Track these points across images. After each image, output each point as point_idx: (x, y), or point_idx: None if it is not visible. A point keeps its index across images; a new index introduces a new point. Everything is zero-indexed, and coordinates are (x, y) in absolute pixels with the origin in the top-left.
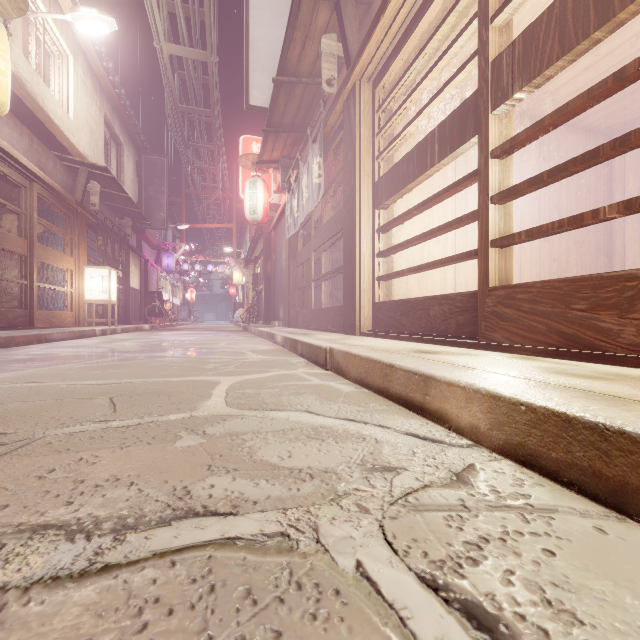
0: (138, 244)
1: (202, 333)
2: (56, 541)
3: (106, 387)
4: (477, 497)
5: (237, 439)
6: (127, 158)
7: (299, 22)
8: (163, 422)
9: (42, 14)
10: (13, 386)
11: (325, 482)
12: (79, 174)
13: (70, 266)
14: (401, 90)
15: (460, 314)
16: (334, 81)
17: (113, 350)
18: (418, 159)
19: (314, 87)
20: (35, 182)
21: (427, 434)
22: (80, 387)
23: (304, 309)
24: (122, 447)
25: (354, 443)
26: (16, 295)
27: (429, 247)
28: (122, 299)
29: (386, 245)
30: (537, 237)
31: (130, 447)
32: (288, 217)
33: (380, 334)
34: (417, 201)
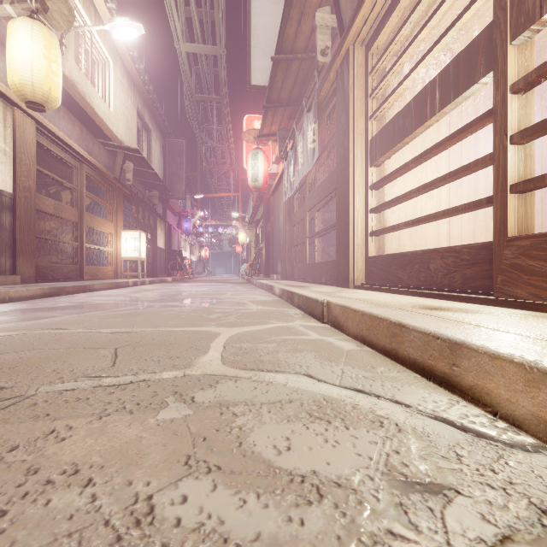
0: (163, 212)
1: (212, 284)
2: None
3: (117, 336)
4: None
5: (227, 412)
6: (155, 142)
7: None
8: (154, 381)
9: (88, 27)
10: (42, 332)
11: (340, 508)
12: (117, 156)
13: (110, 230)
14: (394, 50)
15: (467, 267)
16: (328, 50)
17: (137, 299)
18: (416, 111)
19: (308, 62)
20: (84, 163)
21: (464, 421)
22: (95, 335)
23: (299, 264)
24: (101, 416)
25: (369, 430)
26: (72, 254)
27: (422, 202)
28: (151, 256)
29: (379, 201)
30: None
31: (109, 416)
32: (285, 182)
33: (375, 287)
34: (410, 158)
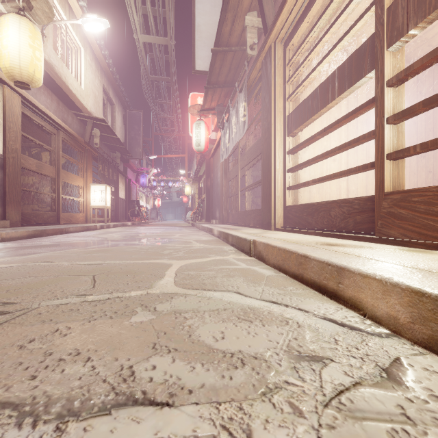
0: (124, 169)
1: (164, 228)
2: (6, 425)
3: (93, 267)
4: (417, 404)
5: (180, 317)
6: (117, 113)
7: (230, 6)
8: (125, 298)
9: (64, 21)
10: (34, 264)
11: (255, 370)
12: (87, 124)
13: (82, 184)
14: (306, 47)
15: (357, 214)
16: (255, 46)
17: (105, 239)
18: (321, 96)
19: (240, 53)
20: (60, 130)
21: (344, 320)
22: (76, 266)
23: (233, 211)
24: (90, 320)
25: (279, 326)
26: (50, 203)
27: (327, 164)
28: (114, 205)
29: (294, 163)
30: (431, 149)
31: (96, 320)
32: (222, 147)
33: (290, 229)
34: (318, 130)
